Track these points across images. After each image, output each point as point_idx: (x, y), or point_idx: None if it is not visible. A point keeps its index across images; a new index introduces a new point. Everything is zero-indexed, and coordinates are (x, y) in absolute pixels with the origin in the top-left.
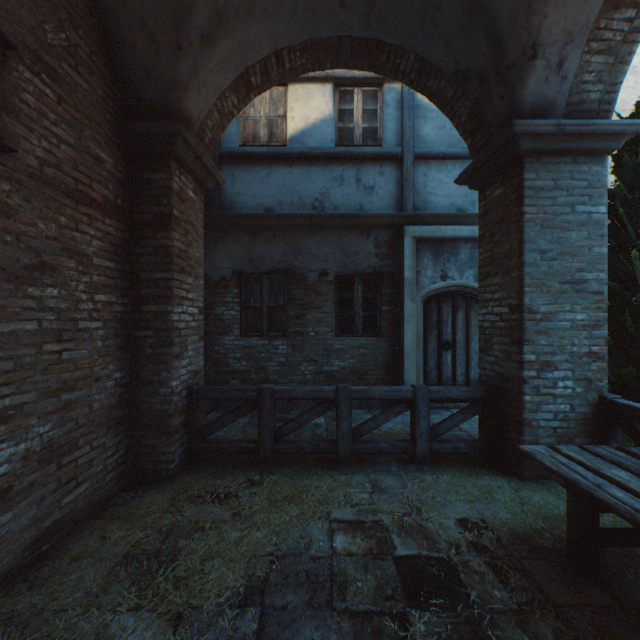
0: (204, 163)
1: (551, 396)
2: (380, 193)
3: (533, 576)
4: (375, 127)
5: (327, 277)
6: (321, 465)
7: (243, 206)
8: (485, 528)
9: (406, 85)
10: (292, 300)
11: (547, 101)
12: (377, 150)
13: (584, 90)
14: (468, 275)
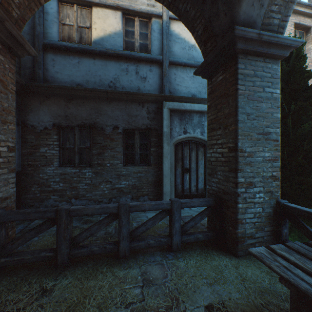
0: (8, 29)
1: (252, 203)
2: (150, 81)
3: None
4: (147, 43)
5: (118, 130)
6: (107, 262)
7: (61, 81)
8: None
9: (166, 7)
10: (95, 143)
11: (252, 19)
12: (148, 56)
13: (271, 16)
14: (198, 131)
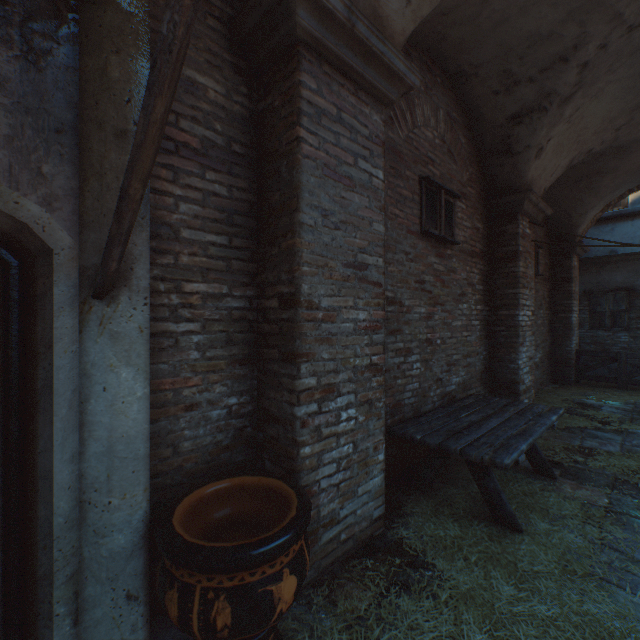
0: (582, 249)
1: None
2: None
3: None
4: None
5: None
6: None
7: (591, 251)
8: None
9: None
10: (632, 307)
11: None
12: None
13: None
14: None
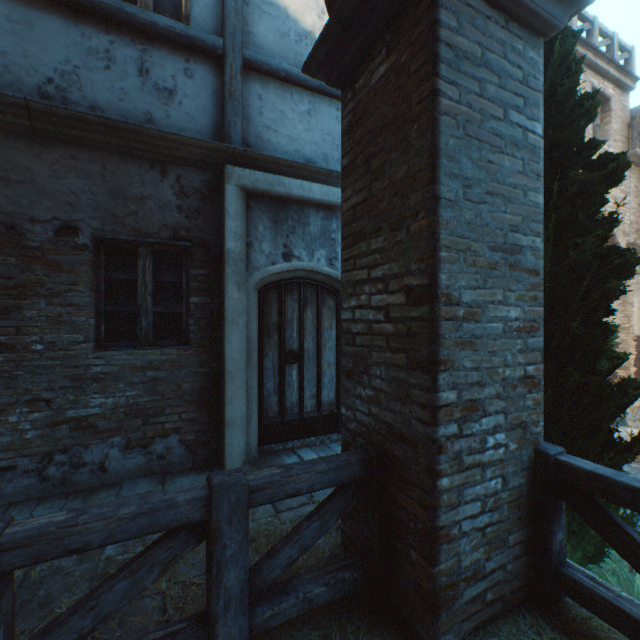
0: None
1: (479, 468)
2: (187, 105)
3: None
4: None
5: (76, 237)
6: None
7: None
8: None
9: None
10: None
11: None
12: (180, 28)
13: None
14: (320, 256)
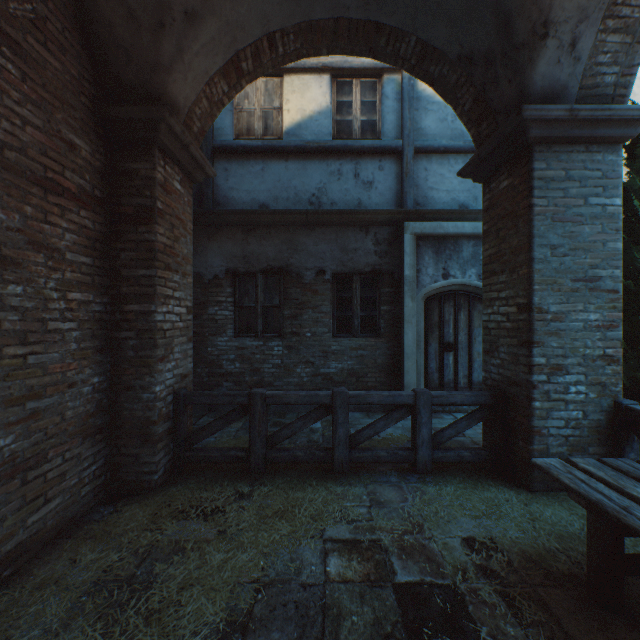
0: (191, 153)
1: (562, 402)
2: (379, 188)
3: (550, 608)
4: (374, 120)
5: (324, 275)
6: (316, 475)
7: (237, 202)
8: (494, 549)
9: (407, 72)
10: (288, 299)
11: (559, 85)
12: (376, 143)
13: (599, 73)
14: (471, 273)
